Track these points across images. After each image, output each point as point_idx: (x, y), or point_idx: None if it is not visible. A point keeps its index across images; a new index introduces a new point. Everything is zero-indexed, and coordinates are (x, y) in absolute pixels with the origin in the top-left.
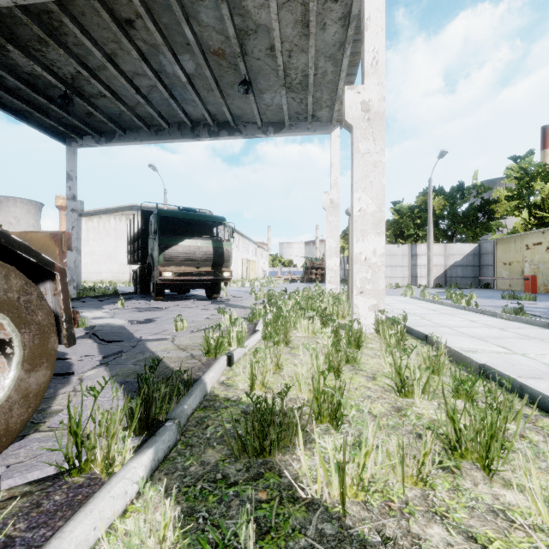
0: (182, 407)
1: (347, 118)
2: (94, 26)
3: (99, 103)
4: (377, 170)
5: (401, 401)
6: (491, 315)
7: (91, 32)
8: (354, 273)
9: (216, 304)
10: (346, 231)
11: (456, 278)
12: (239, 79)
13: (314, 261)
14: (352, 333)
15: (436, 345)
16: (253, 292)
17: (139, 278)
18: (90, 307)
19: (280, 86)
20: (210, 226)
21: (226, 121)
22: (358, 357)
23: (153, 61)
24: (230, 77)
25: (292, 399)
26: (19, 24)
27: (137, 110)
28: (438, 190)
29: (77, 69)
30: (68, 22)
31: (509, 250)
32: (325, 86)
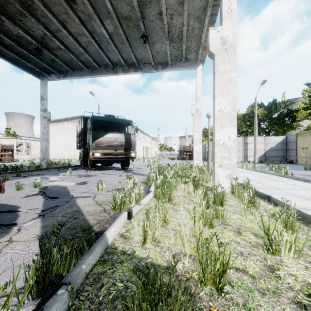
0: (80, 267)
1: (211, 49)
2: (52, 3)
3: (58, 53)
4: (231, 83)
5: (270, 258)
6: (305, 181)
7: (50, 7)
8: (215, 152)
9: (126, 172)
10: (203, 130)
11: (272, 157)
12: (140, 35)
13: (185, 147)
14: (217, 194)
15: (278, 203)
16: (149, 165)
17: (82, 157)
18: (51, 174)
19: (166, 38)
20: (123, 126)
21: (133, 63)
22: (223, 212)
23: (88, 25)
24: (135, 34)
25: (177, 253)
26: (8, 3)
27: (80, 57)
28: (260, 104)
29: (43, 31)
30: (36, 0)
31: (305, 140)
32: (193, 38)
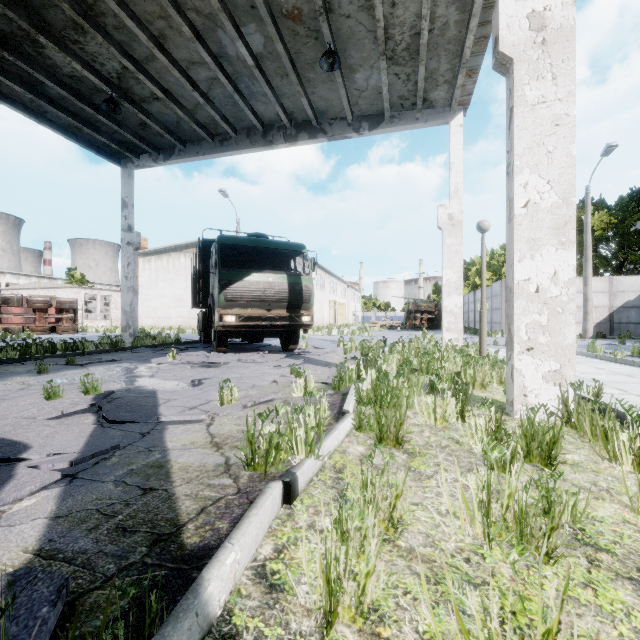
0: None
1: (503, 47)
2: None
3: (152, 109)
4: (559, 131)
5: None
6: None
7: (132, 6)
8: (516, 315)
9: (292, 358)
10: None
11: (628, 324)
12: (322, 53)
13: (418, 302)
14: (535, 432)
15: None
16: (341, 343)
17: (201, 324)
18: (136, 360)
19: (379, 55)
20: (286, 258)
21: (307, 120)
22: None
23: (211, 40)
24: (310, 52)
25: None
26: (48, 6)
27: (197, 114)
28: (599, 203)
29: (121, 61)
30: None
31: None
32: (444, 48)
